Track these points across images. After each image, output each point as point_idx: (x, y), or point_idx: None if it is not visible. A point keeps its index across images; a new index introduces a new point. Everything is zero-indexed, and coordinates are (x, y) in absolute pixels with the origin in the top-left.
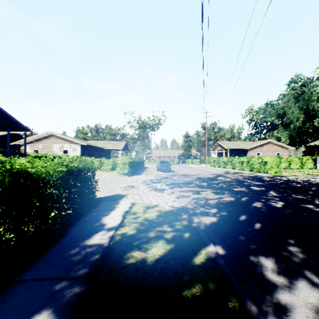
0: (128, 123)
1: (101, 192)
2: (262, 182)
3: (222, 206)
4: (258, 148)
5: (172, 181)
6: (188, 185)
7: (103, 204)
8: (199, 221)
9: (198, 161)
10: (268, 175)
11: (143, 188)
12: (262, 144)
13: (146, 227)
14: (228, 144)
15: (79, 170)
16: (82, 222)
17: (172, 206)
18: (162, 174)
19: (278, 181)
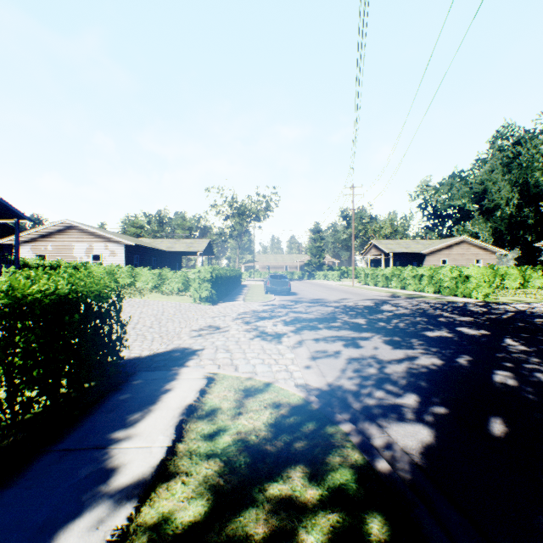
0: (213, 207)
1: (146, 343)
2: (474, 317)
3: (425, 385)
4: (444, 252)
5: (296, 315)
6: (328, 323)
7: (139, 379)
8: (387, 441)
9: (337, 275)
10: (475, 301)
11: (238, 333)
12: (451, 244)
13: (238, 483)
14: (390, 244)
15: (62, 301)
16: (53, 455)
17: (304, 385)
18: (274, 299)
19: (504, 315)
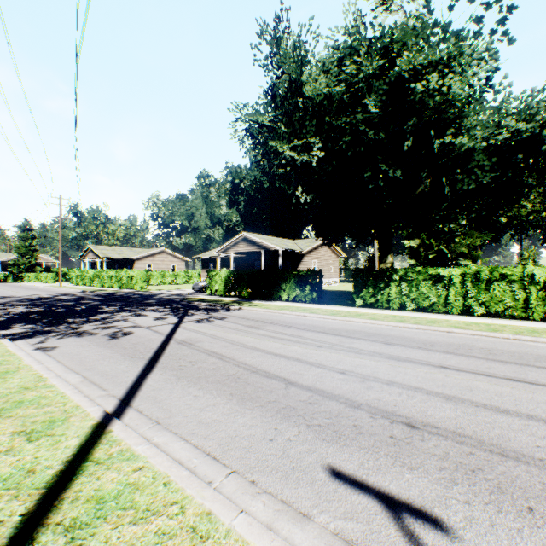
0: None
1: None
2: (107, 297)
3: (23, 313)
4: (150, 259)
5: None
6: None
7: None
8: None
9: (53, 277)
10: (132, 290)
11: None
12: (155, 253)
13: None
14: (107, 250)
15: None
16: None
17: None
18: None
19: (127, 295)
